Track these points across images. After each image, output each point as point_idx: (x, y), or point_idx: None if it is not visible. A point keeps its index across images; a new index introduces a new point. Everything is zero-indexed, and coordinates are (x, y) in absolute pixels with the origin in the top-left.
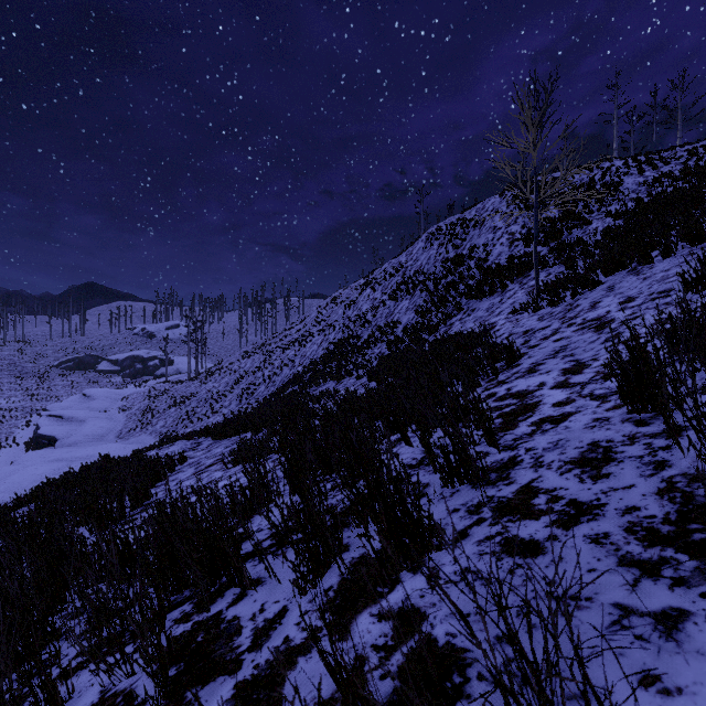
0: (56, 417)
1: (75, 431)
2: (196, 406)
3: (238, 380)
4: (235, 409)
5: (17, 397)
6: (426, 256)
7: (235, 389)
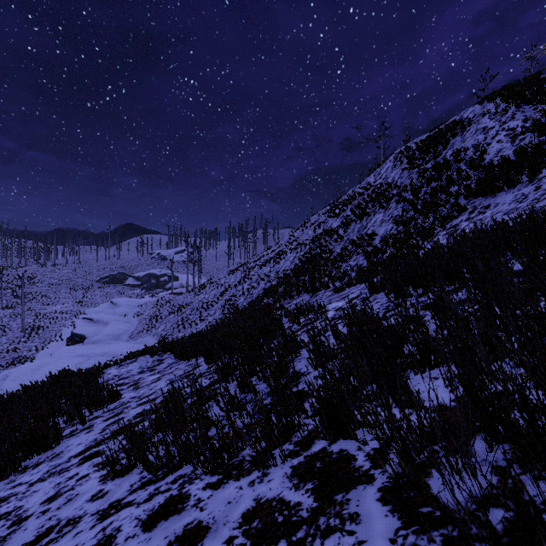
0: (88, 319)
1: (99, 331)
2: (190, 314)
3: (223, 292)
4: (218, 318)
5: (68, 303)
6: (397, 172)
7: (220, 300)
